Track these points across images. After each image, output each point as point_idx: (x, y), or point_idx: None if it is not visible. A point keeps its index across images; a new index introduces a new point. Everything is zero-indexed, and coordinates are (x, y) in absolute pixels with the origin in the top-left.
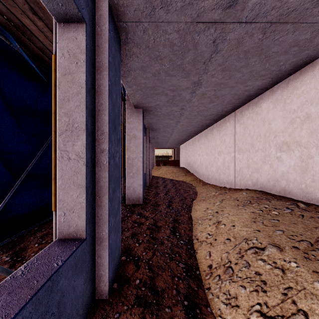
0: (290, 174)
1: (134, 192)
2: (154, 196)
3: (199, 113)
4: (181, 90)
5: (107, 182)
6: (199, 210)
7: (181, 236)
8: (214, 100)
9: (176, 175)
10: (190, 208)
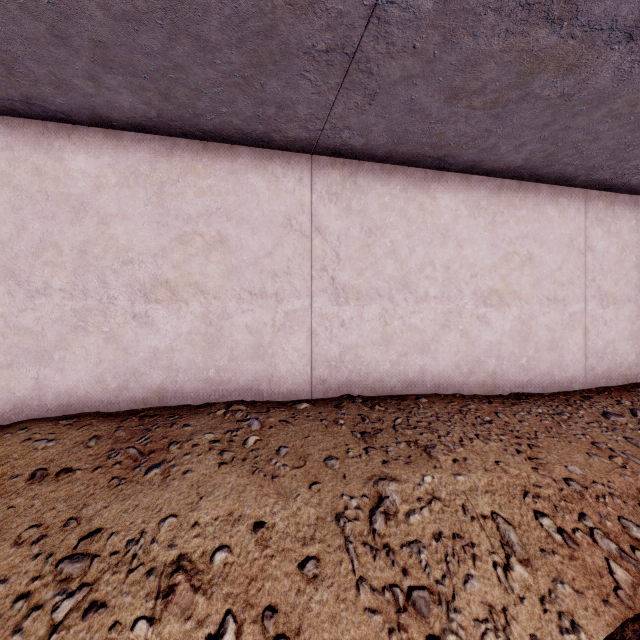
0: (178, 352)
1: None
2: None
3: None
4: None
5: None
6: None
7: None
8: None
9: None
10: None
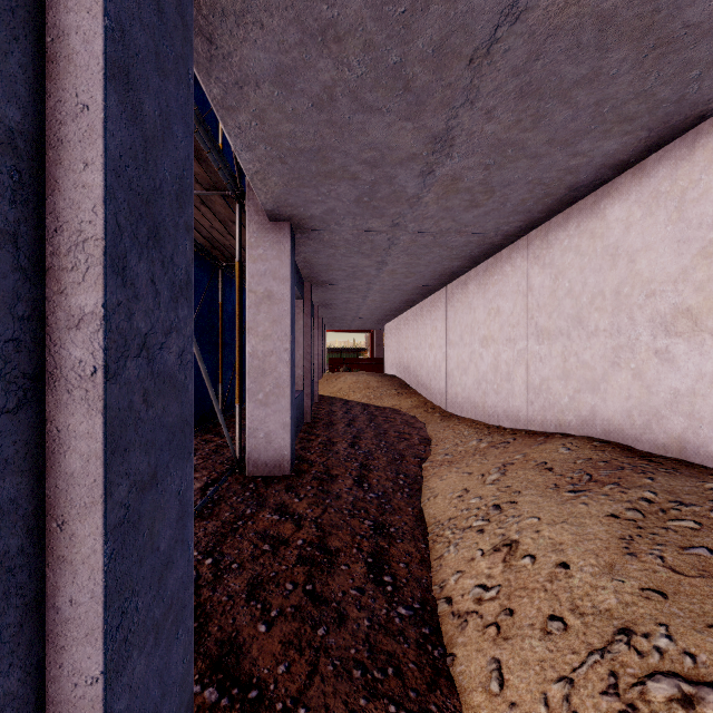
0: (701, 398)
1: (269, 444)
2: (322, 450)
3: (438, 239)
4: (394, 164)
5: (98, 456)
6: (443, 493)
7: (398, 585)
8: (479, 201)
9: (377, 395)
10: (416, 485)
